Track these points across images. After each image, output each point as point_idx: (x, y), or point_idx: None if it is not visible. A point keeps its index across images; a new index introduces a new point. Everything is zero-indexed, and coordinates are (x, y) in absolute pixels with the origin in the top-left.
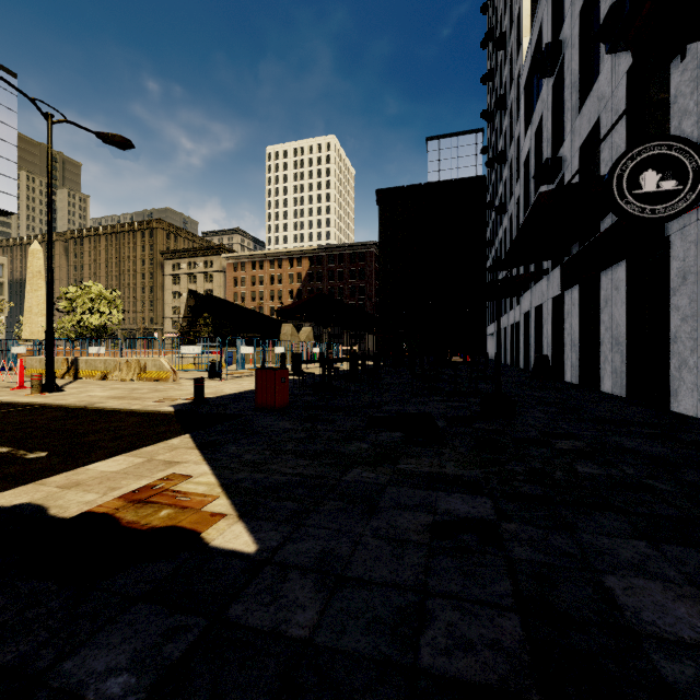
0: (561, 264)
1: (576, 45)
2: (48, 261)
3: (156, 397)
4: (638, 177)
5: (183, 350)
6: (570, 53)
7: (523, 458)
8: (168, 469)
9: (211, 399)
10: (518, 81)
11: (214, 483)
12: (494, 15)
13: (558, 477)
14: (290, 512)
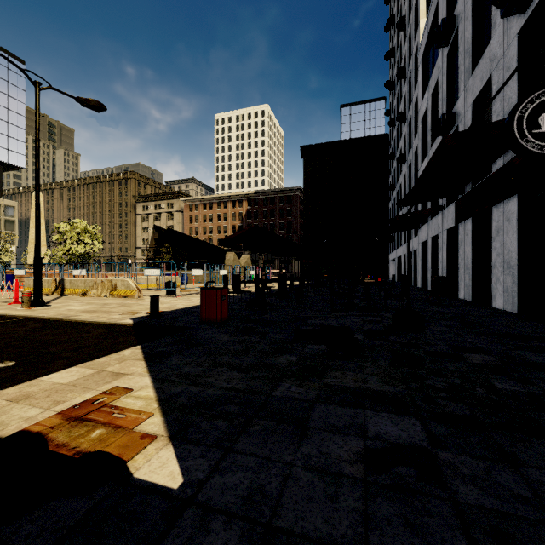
0: (455, 201)
1: (469, 17)
2: (36, 201)
3: (121, 311)
4: (537, 118)
5: (146, 272)
6: (463, 24)
7: (440, 373)
8: (114, 381)
9: (165, 313)
10: (416, 55)
11: (152, 398)
12: (396, 5)
13: (480, 394)
14: (220, 433)
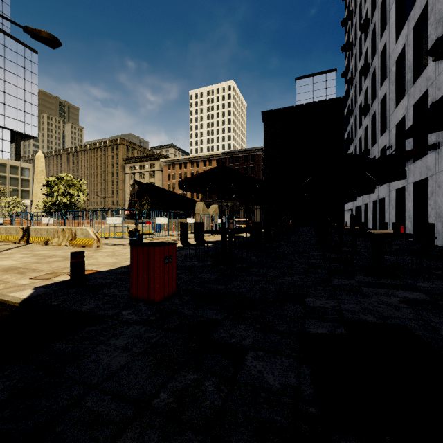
0: None
1: None
2: None
3: (48, 269)
4: None
5: (108, 221)
6: None
7: None
8: None
9: (98, 275)
10: (382, 4)
11: None
12: None
13: None
14: None
